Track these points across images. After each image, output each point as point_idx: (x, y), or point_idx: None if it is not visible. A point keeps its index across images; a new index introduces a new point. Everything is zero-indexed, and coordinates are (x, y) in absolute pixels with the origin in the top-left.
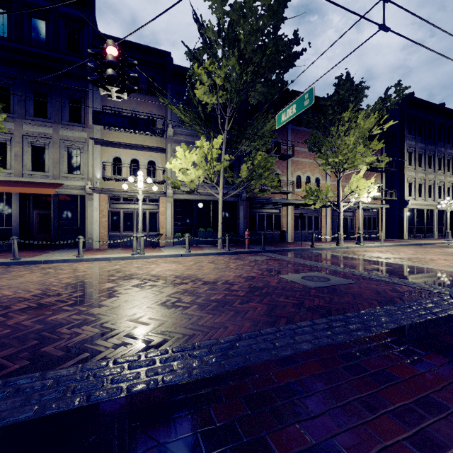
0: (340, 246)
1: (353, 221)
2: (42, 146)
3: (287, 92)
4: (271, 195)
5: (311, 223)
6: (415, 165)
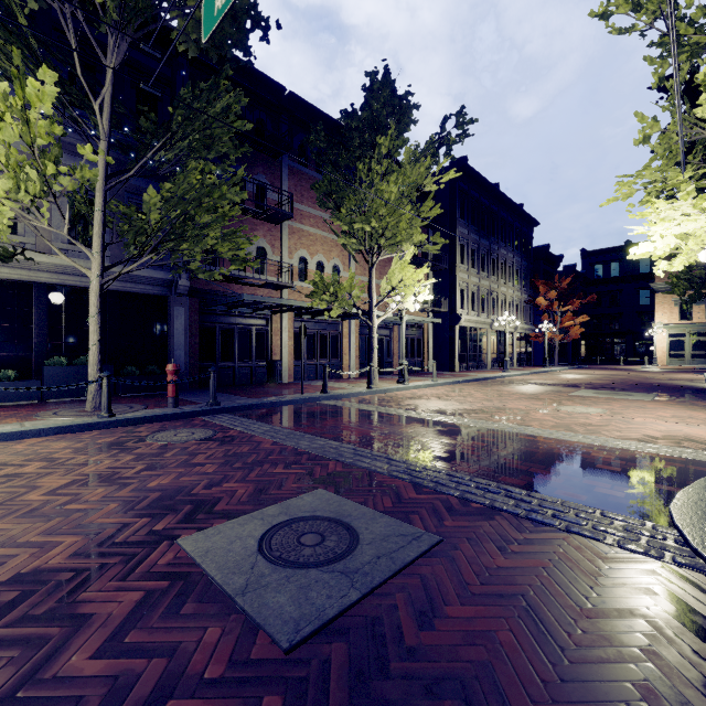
0: (374, 389)
1: (391, 345)
2: None
3: (281, 93)
4: (249, 288)
5: (325, 346)
6: (468, 264)
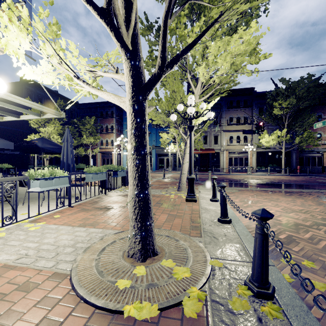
0: None
1: None
2: (206, 136)
3: None
4: None
5: None
6: None
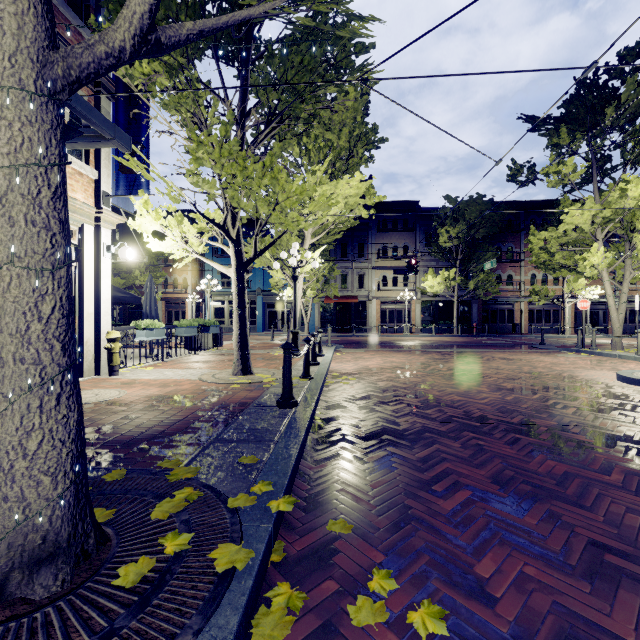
0: (559, 335)
1: (606, 315)
2: (346, 274)
3: (520, 203)
4: (503, 293)
5: (549, 316)
6: None
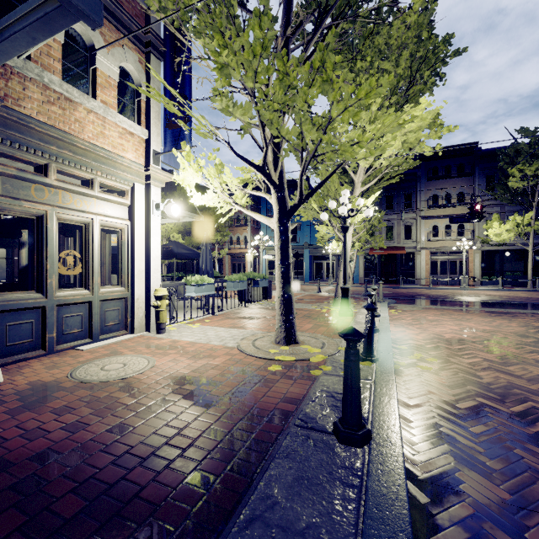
0: None
1: None
2: (391, 226)
3: None
4: None
5: None
6: None
